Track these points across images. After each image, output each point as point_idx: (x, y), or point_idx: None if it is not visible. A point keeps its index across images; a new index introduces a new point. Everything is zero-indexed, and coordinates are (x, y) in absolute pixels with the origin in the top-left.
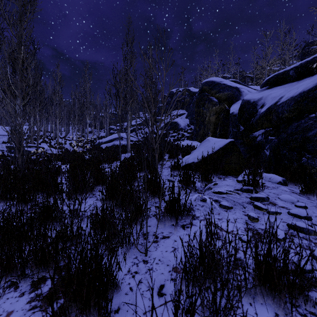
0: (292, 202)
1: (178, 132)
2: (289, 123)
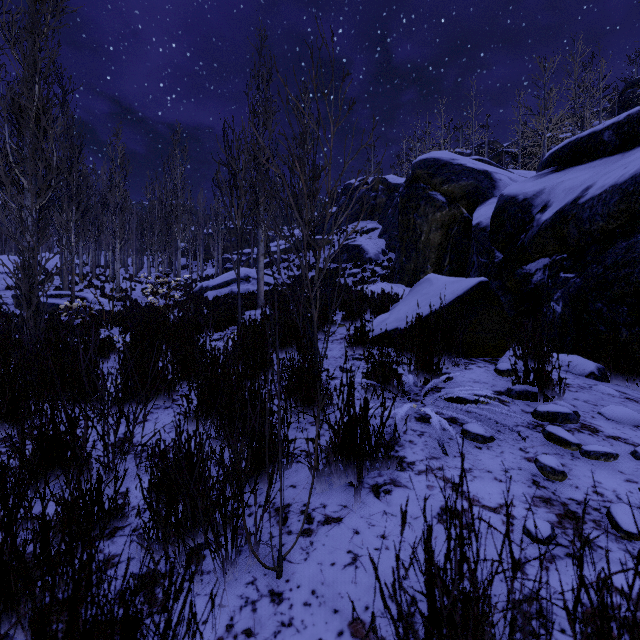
0: (636, 425)
1: (362, 265)
2: (606, 243)
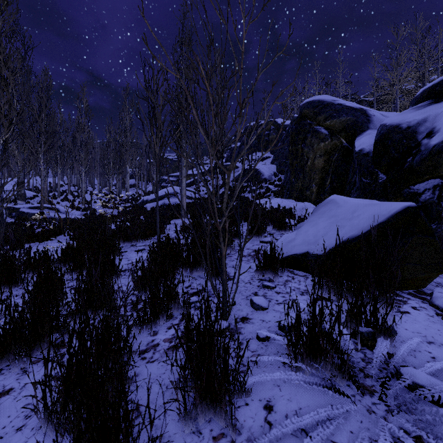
0: None
1: (259, 184)
2: None
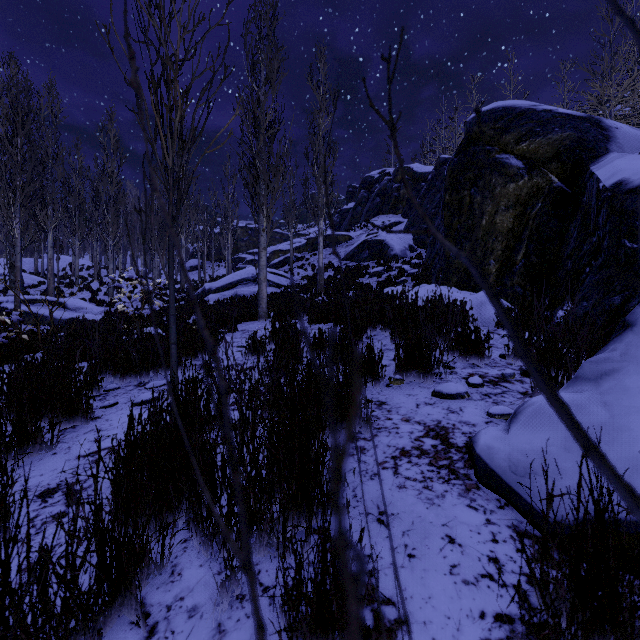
0: None
1: (387, 263)
2: None
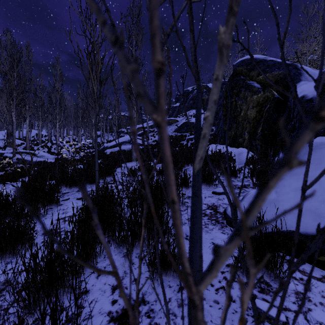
0: None
1: None
2: None
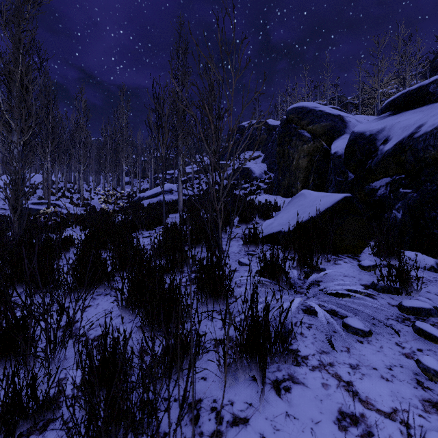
0: None
1: (251, 182)
2: (437, 167)
